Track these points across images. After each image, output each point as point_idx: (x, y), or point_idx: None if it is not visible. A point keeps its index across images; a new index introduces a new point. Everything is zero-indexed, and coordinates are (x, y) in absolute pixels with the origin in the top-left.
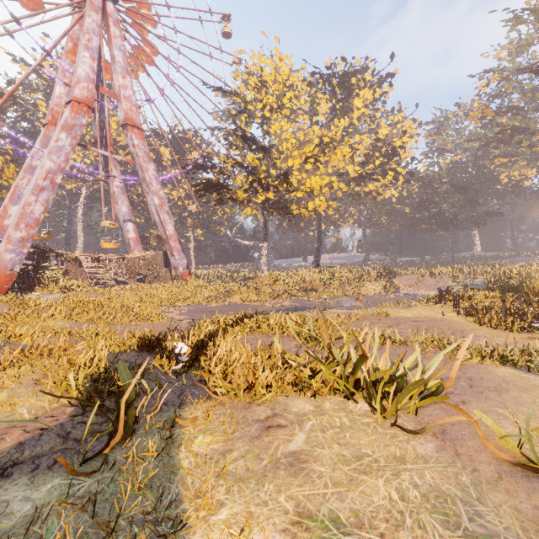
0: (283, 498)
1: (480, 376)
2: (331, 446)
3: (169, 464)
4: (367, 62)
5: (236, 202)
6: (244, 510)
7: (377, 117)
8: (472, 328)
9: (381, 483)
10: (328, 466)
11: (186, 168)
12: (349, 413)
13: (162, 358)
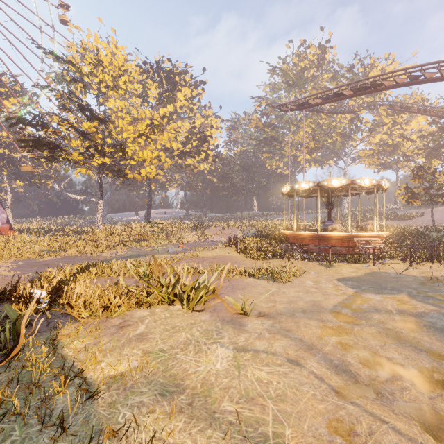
0: (135, 351)
1: (238, 283)
2: (160, 327)
3: (59, 357)
4: (187, 67)
5: (70, 162)
6: (115, 360)
7: (195, 109)
8: (242, 260)
9: (183, 334)
10: (158, 334)
11: (0, 113)
12: (170, 311)
13: (18, 305)
